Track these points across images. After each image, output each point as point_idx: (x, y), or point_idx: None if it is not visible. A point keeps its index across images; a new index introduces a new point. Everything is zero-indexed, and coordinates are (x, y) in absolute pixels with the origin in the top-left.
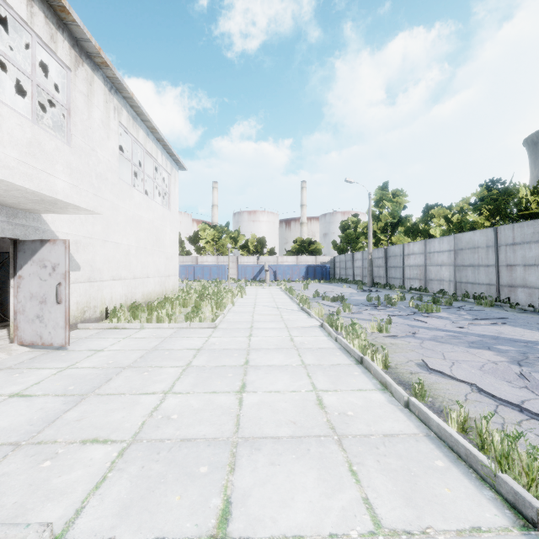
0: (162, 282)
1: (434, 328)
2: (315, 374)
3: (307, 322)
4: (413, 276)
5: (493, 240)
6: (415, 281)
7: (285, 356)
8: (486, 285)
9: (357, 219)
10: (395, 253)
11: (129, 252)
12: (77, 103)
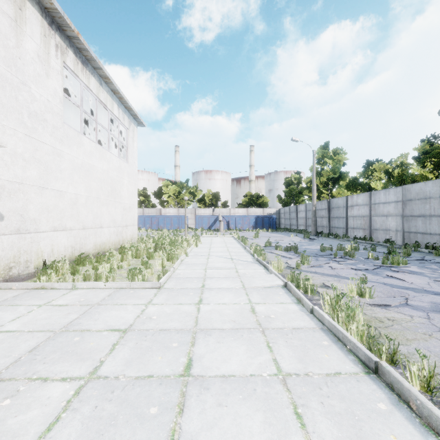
0: (119, 232)
1: (421, 290)
2: (308, 409)
3: (267, 279)
4: (357, 226)
5: None
6: (359, 231)
7: (247, 349)
8: (439, 236)
9: (299, 176)
10: (338, 205)
11: (77, 201)
12: None
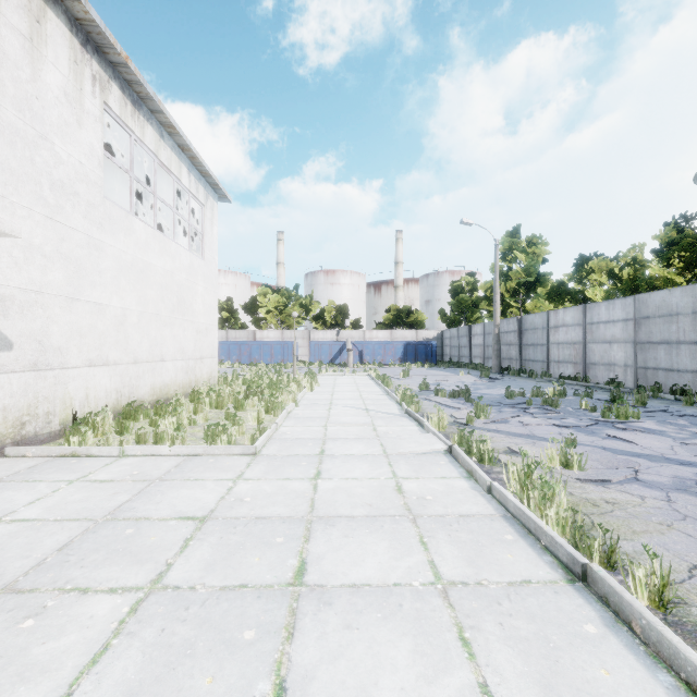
0: (190, 368)
1: (659, 458)
2: (480, 632)
3: (422, 442)
4: (564, 358)
5: None
6: (567, 366)
7: (390, 547)
8: (692, 373)
9: (474, 279)
10: (534, 325)
11: (124, 320)
12: (5, 45)
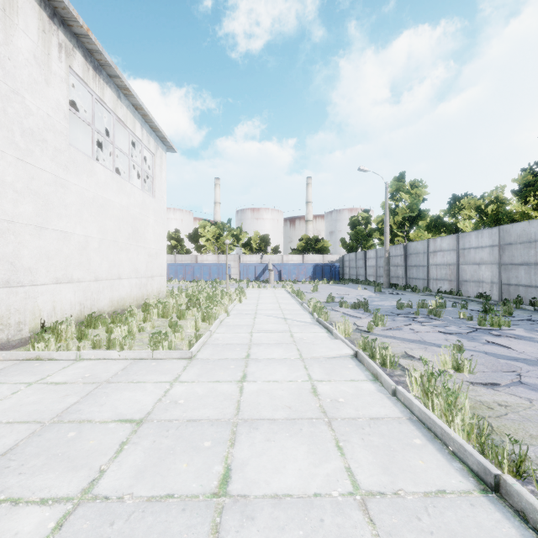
0: (143, 284)
1: (535, 362)
2: None
3: (332, 347)
4: (441, 277)
5: None
6: (444, 283)
7: (309, 452)
8: None
9: (368, 215)
10: (417, 251)
11: (87, 245)
12: None
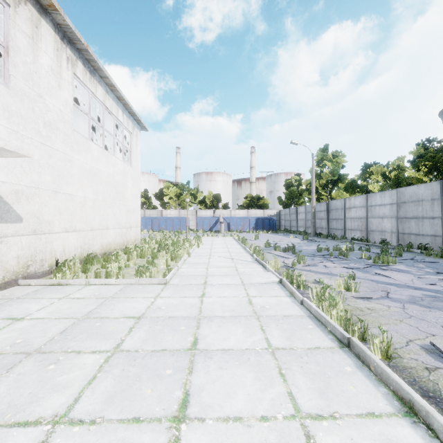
0: (124, 233)
1: (403, 285)
2: (290, 370)
3: (264, 276)
4: (355, 227)
5: (439, 193)
6: (356, 232)
7: (244, 331)
8: (431, 237)
9: (299, 178)
10: (336, 207)
11: (85, 204)
12: (18, 42)
